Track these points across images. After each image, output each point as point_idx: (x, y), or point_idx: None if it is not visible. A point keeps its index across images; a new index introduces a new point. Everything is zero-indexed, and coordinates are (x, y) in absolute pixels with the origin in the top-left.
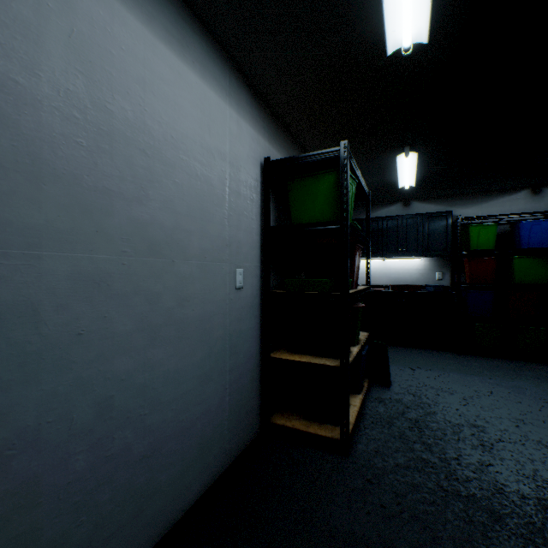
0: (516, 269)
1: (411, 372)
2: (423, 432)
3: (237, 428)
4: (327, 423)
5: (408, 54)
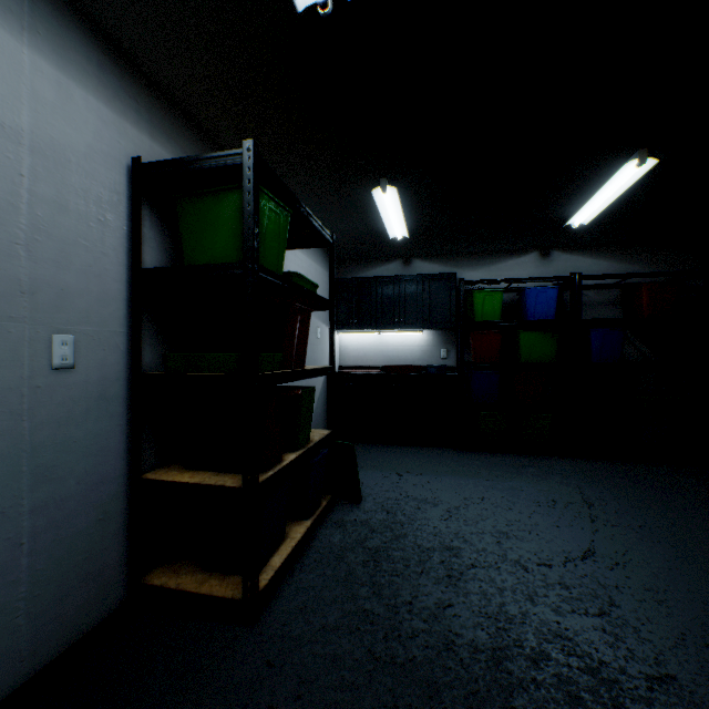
0: (522, 345)
1: (396, 480)
2: (380, 567)
3: (58, 607)
4: (237, 573)
5: (326, 13)
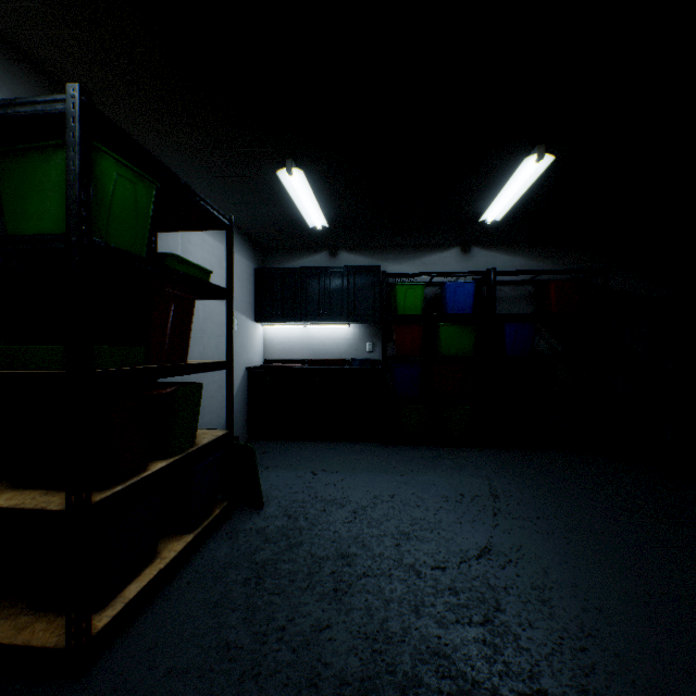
0: (443, 338)
1: (309, 479)
2: (261, 585)
3: None
4: (74, 611)
5: None
